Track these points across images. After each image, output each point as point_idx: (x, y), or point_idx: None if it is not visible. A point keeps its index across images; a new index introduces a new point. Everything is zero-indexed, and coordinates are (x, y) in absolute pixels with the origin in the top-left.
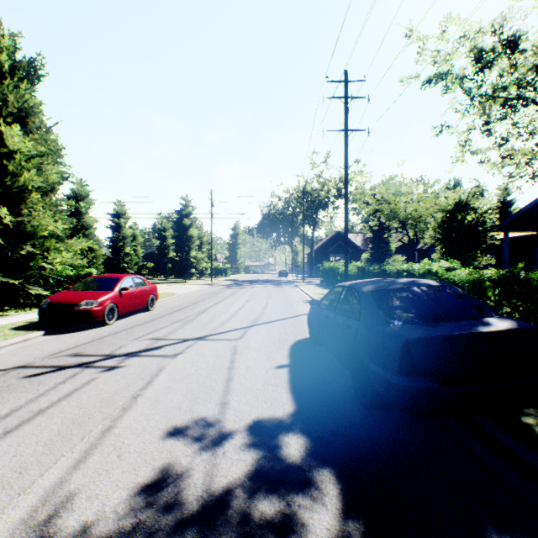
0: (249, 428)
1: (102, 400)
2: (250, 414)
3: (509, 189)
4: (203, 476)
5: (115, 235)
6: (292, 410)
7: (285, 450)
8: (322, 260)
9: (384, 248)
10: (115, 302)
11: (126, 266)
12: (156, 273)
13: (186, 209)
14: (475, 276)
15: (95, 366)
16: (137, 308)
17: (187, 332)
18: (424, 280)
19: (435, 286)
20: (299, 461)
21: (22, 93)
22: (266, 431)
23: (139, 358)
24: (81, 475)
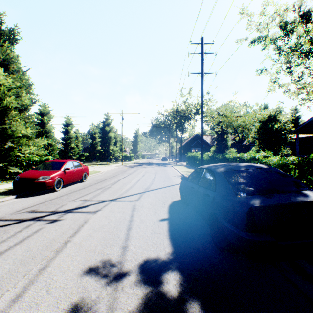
0: (141, 267)
1: (44, 245)
2: (142, 255)
3: (298, 109)
4: (106, 309)
5: (65, 136)
6: (171, 252)
7: (166, 285)
8: (187, 151)
9: (224, 144)
10: (61, 177)
11: (72, 154)
12: (90, 159)
13: (107, 121)
14: (283, 161)
15: (43, 220)
16: (75, 180)
17: (104, 196)
18: (257, 164)
19: (265, 168)
20: (176, 295)
21: (5, 49)
22: (153, 269)
23: (73, 214)
24: (17, 308)
